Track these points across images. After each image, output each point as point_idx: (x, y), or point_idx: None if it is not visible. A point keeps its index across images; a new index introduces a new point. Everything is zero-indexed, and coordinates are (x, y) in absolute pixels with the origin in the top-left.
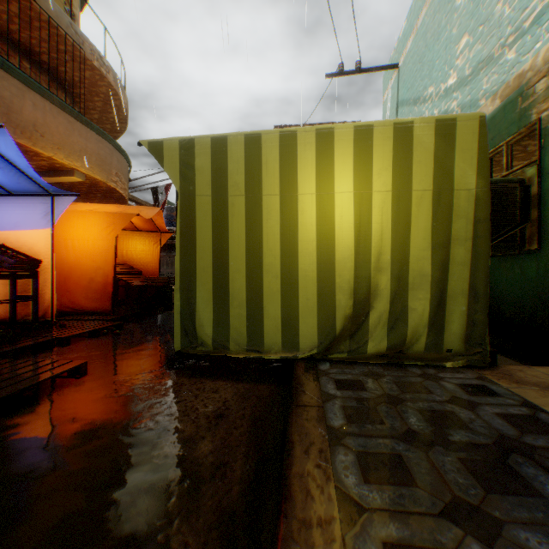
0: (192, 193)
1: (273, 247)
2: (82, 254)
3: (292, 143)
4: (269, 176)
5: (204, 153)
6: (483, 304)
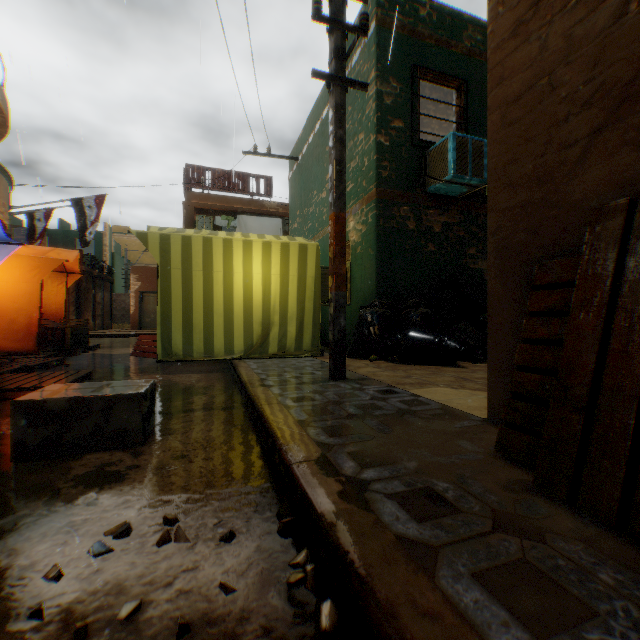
0: (169, 266)
1: (219, 300)
2: (2, 295)
3: (230, 245)
4: (217, 261)
5: (177, 244)
6: (318, 328)
